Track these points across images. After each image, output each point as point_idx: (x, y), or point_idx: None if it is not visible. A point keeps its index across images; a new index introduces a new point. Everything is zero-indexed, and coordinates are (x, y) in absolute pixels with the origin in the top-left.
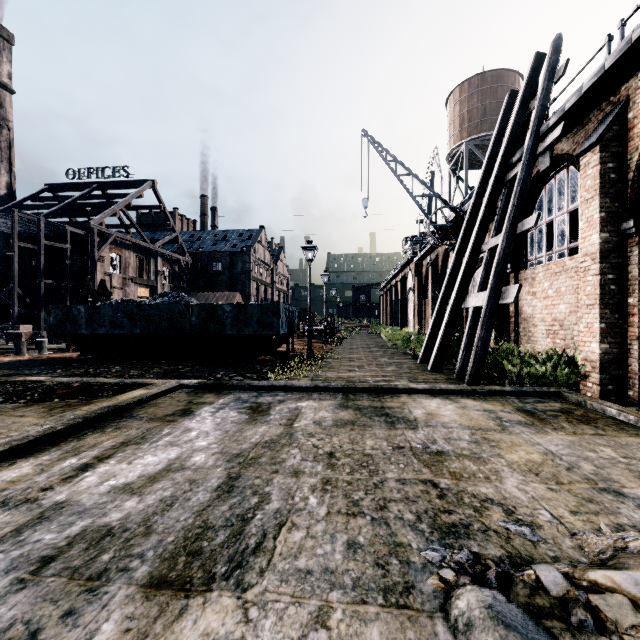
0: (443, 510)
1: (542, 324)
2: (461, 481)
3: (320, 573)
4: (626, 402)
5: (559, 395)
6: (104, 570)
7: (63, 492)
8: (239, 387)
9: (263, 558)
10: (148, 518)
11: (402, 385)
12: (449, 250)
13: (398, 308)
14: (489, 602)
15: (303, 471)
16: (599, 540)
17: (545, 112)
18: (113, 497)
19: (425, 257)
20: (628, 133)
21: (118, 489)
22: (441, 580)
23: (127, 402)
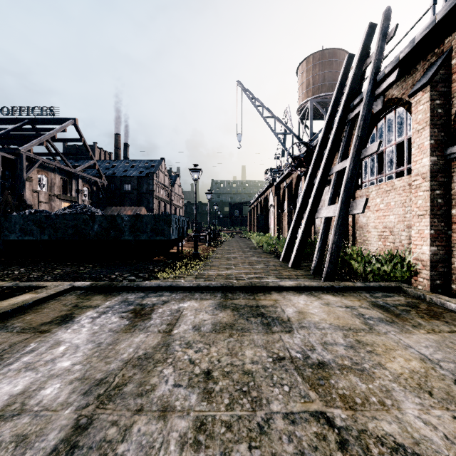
0: None
1: (375, 231)
2: (357, 412)
3: None
4: (451, 294)
5: (399, 289)
6: None
7: None
8: (128, 288)
9: None
10: None
11: (272, 283)
12: (301, 175)
13: (262, 219)
14: None
15: (173, 406)
16: None
17: (380, 64)
18: None
19: (282, 182)
20: (451, 77)
21: None
22: None
23: (4, 310)
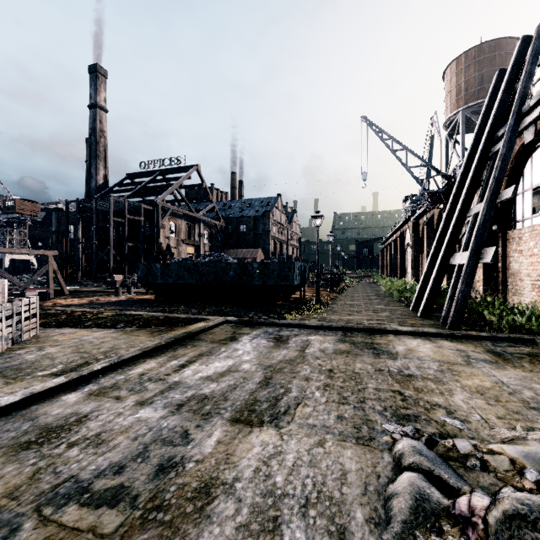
0: (403, 407)
1: (528, 279)
2: (421, 393)
3: (320, 427)
4: None
5: (533, 342)
6: (209, 412)
7: (176, 377)
8: (266, 324)
9: (289, 417)
10: (224, 393)
11: (390, 327)
12: (442, 211)
13: (397, 261)
14: (414, 445)
15: (311, 378)
16: (508, 432)
17: (527, 93)
18: (203, 382)
19: (421, 216)
20: None
21: (204, 378)
22: (392, 438)
23: (196, 330)
